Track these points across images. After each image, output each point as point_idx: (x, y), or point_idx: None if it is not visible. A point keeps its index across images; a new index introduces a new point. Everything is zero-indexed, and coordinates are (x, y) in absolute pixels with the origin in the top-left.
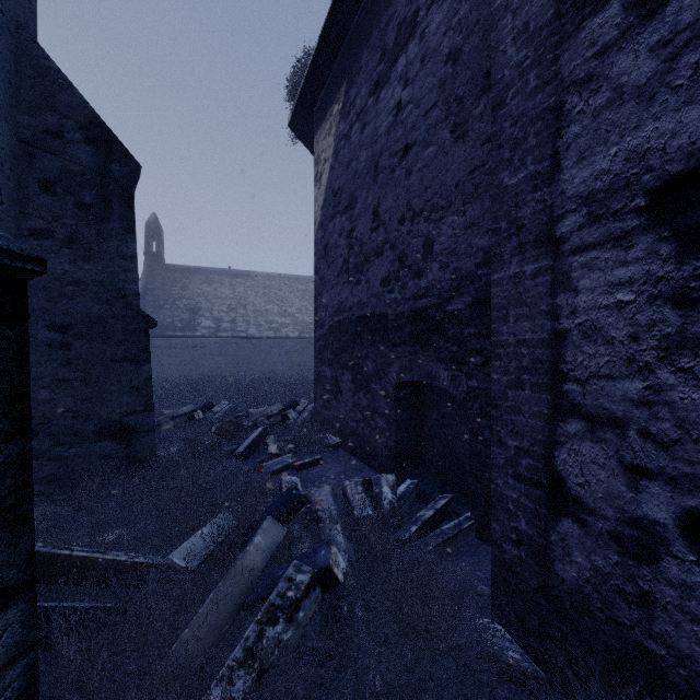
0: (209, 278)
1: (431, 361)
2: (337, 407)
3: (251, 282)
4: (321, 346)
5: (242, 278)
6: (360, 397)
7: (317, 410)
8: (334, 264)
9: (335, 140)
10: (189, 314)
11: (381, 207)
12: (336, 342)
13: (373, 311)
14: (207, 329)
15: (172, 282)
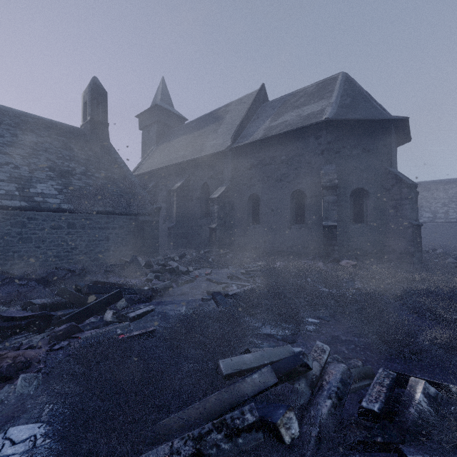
0: (427, 187)
1: None
2: None
3: None
4: None
5: (453, 183)
6: None
7: None
8: None
9: None
10: None
11: None
12: None
13: None
14: (426, 218)
15: None
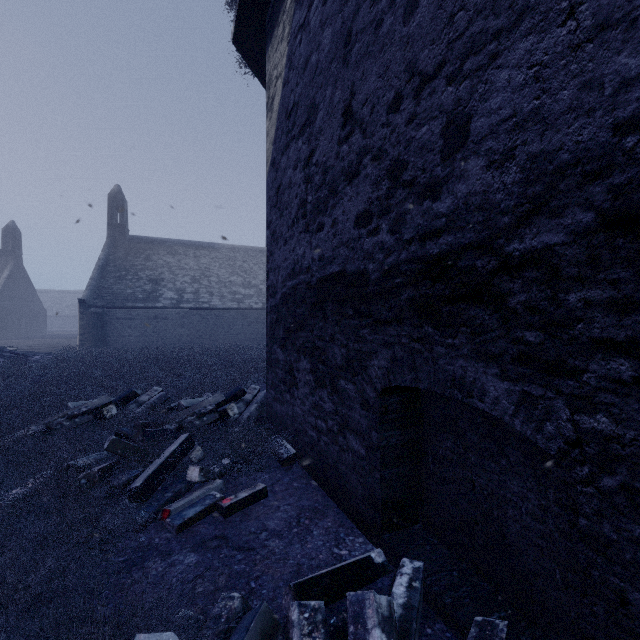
0: (173, 249)
1: (461, 357)
2: (291, 403)
3: (215, 254)
4: (272, 320)
5: (206, 250)
6: (322, 397)
7: (268, 402)
8: (287, 210)
9: (288, 42)
10: (151, 285)
11: (356, 98)
12: (290, 316)
13: (342, 268)
14: (169, 300)
15: (135, 253)
